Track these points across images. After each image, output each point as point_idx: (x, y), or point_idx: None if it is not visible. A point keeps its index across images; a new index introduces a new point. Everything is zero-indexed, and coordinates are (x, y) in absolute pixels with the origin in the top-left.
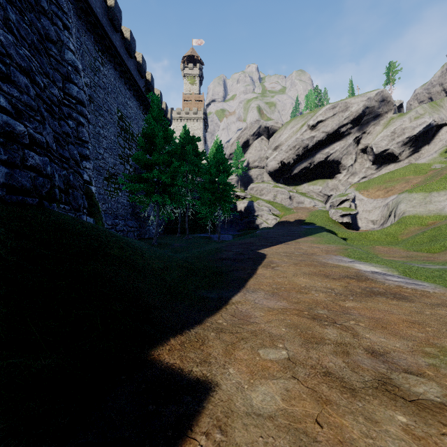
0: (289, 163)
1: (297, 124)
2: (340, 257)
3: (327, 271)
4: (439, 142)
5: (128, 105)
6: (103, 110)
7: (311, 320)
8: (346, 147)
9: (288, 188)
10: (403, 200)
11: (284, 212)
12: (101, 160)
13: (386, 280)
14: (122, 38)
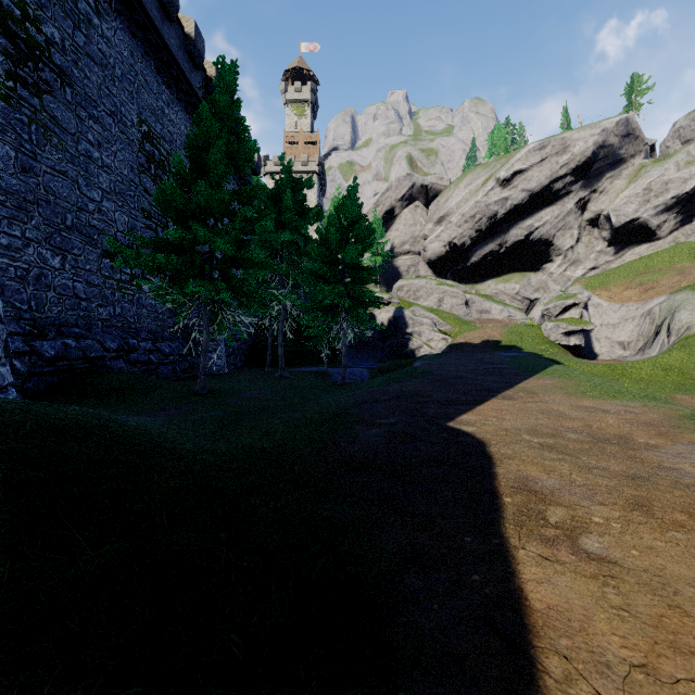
0: (463, 244)
1: (478, 179)
2: None
3: None
4: None
5: (165, 115)
6: (99, 108)
7: None
8: (563, 215)
9: (463, 288)
10: (684, 305)
11: (460, 328)
12: (95, 215)
13: None
14: None
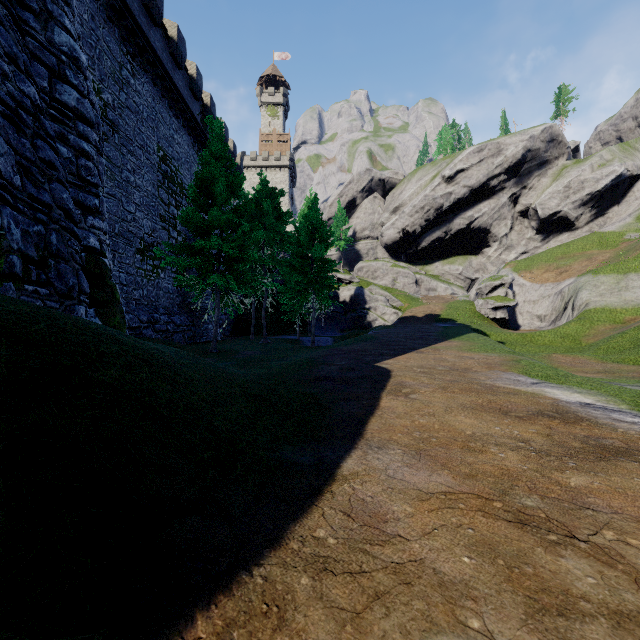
0: (415, 231)
1: (427, 175)
2: (513, 375)
3: (503, 402)
4: (634, 201)
5: (174, 140)
6: (134, 145)
7: (518, 527)
8: (498, 208)
9: (414, 269)
10: (585, 286)
11: (409, 303)
12: (131, 223)
13: (615, 421)
14: (165, 36)
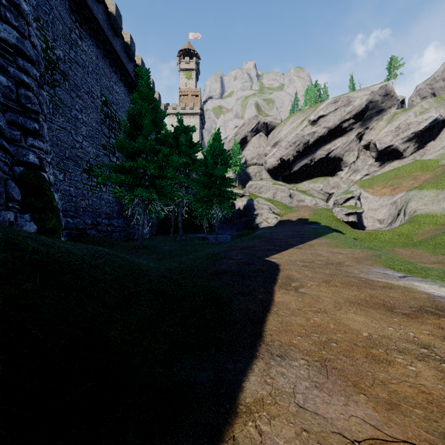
0: (289, 159)
1: (297, 120)
2: (381, 269)
3: (383, 297)
4: None
5: (114, 89)
6: (81, 91)
7: None
8: (348, 143)
9: (288, 186)
10: (413, 198)
11: (285, 211)
12: (79, 150)
13: None
14: (106, 11)
